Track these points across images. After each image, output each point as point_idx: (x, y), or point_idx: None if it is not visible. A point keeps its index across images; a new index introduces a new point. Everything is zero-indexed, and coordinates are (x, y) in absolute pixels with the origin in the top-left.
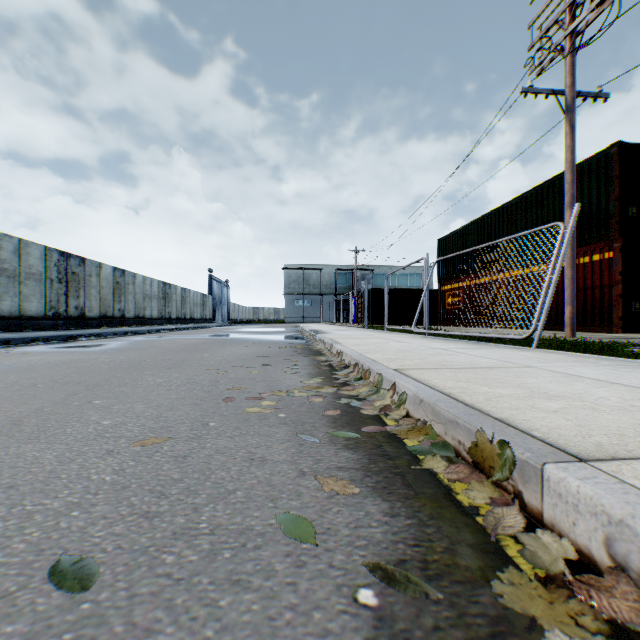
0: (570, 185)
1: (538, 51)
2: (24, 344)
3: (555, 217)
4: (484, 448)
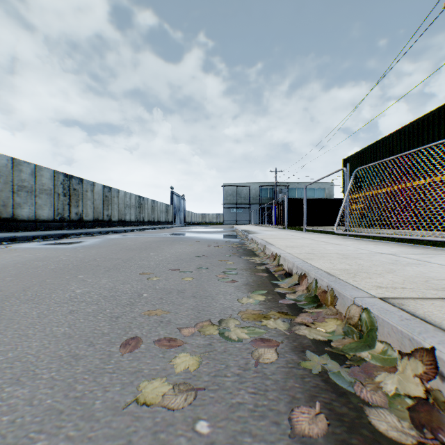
0: None
1: None
2: (26, 241)
3: None
4: None
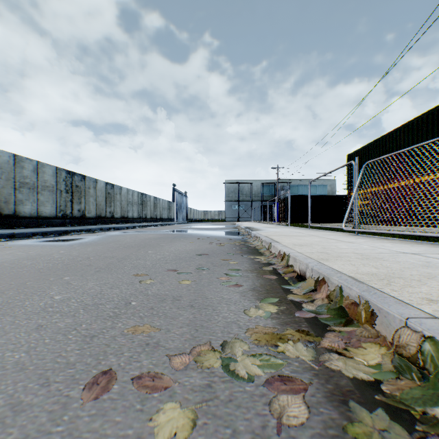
0: None
1: None
2: (26, 237)
3: None
4: None
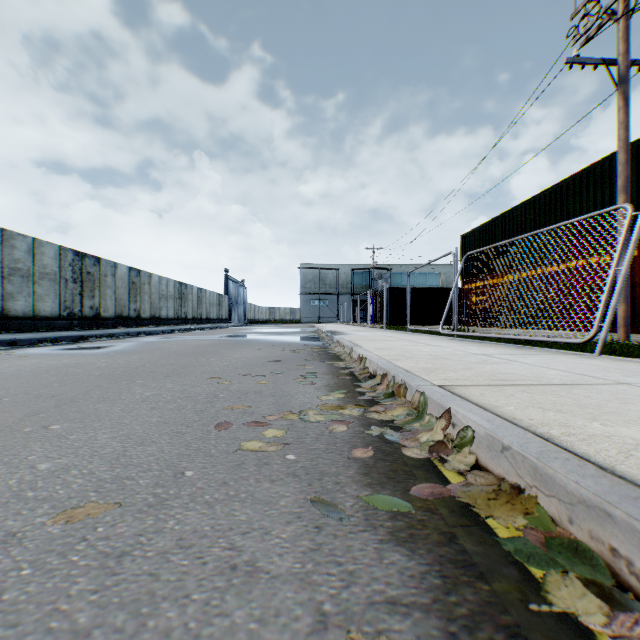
0: (624, 166)
1: (582, 19)
2: (31, 345)
3: (596, 207)
4: None
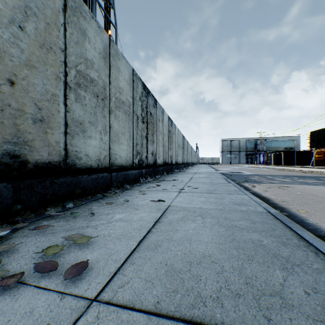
0: None
1: None
2: None
3: None
4: None
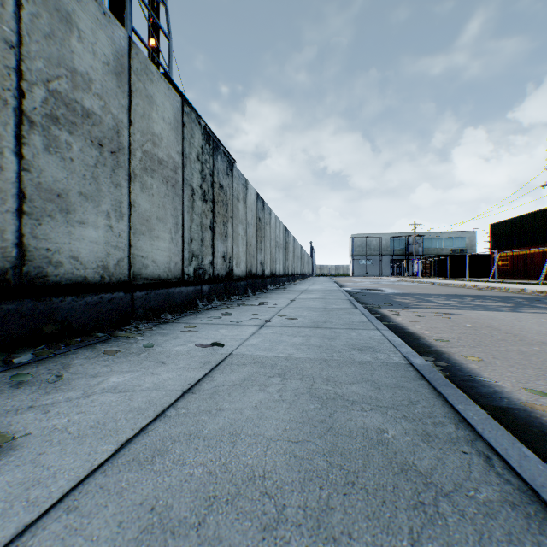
0: None
1: None
2: None
3: None
4: (521, 290)
